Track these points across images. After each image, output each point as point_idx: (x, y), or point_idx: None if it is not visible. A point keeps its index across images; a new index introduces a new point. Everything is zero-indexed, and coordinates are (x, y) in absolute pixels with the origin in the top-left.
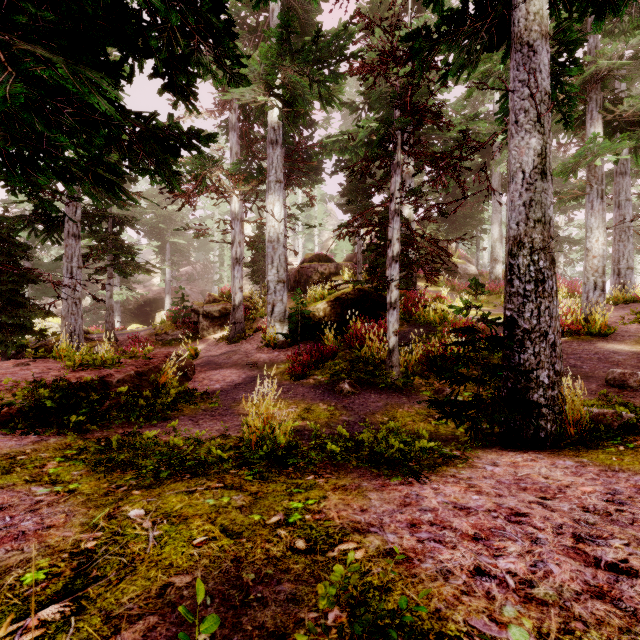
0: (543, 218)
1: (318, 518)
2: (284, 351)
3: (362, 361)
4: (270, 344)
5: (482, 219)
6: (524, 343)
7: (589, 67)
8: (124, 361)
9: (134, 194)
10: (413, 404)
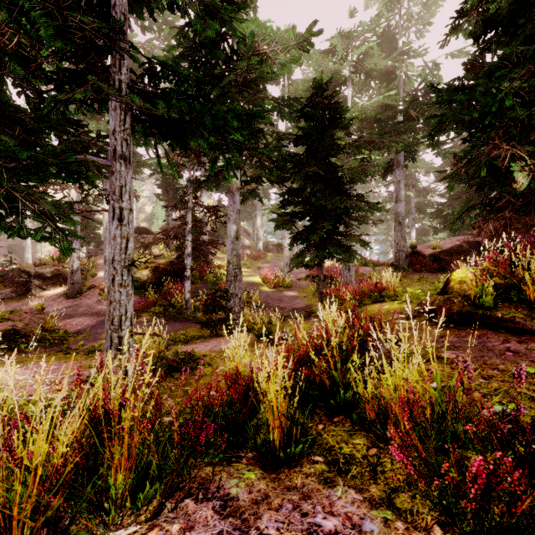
0: (237, 254)
1: None
2: None
3: (172, 307)
4: None
5: (255, 209)
6: (231, 298)
7: None
8: None
9: None
10: (196, 326)
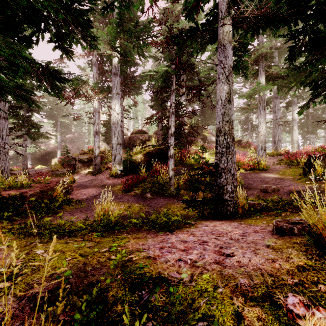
0: (229, 120)
1: (123, 248)
2: (120, 179)
3: (158, 183)
4: (113, 175)
5: None
6: (222, 174)
7: (258, 51)
8: (33, 185)
9: (39, 97)
10: (179, 202)
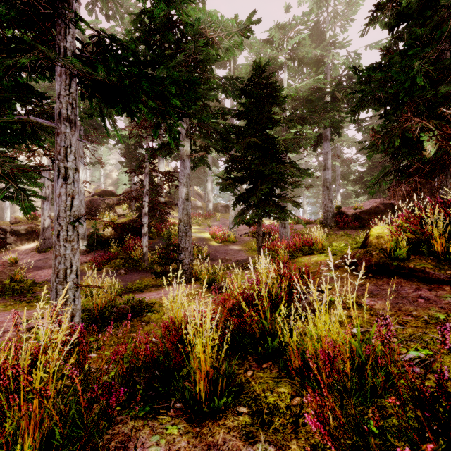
0: (187, 213)
1: None
2: (85, 256)
3: (132, 259)
4: None
5: (206, 175)
6: (182, 251)
7: None
8: None
9: None
10: (152, 276)
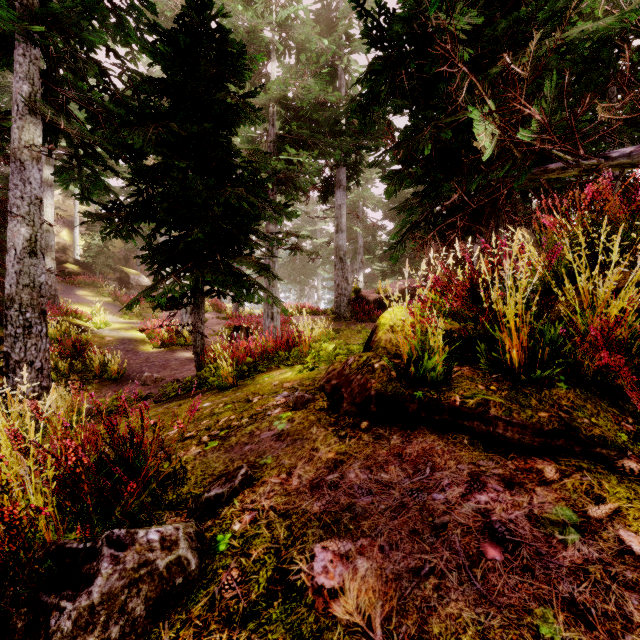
0: (32, 284)
1: None
2: None
3: None
4: None
5: None
6: (16, 370)
7: None
8: None
9: None
10: None
